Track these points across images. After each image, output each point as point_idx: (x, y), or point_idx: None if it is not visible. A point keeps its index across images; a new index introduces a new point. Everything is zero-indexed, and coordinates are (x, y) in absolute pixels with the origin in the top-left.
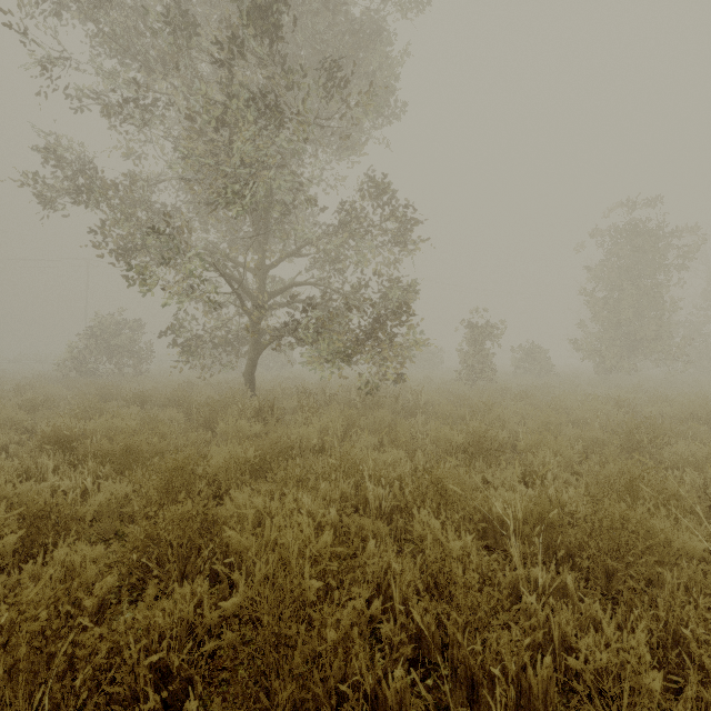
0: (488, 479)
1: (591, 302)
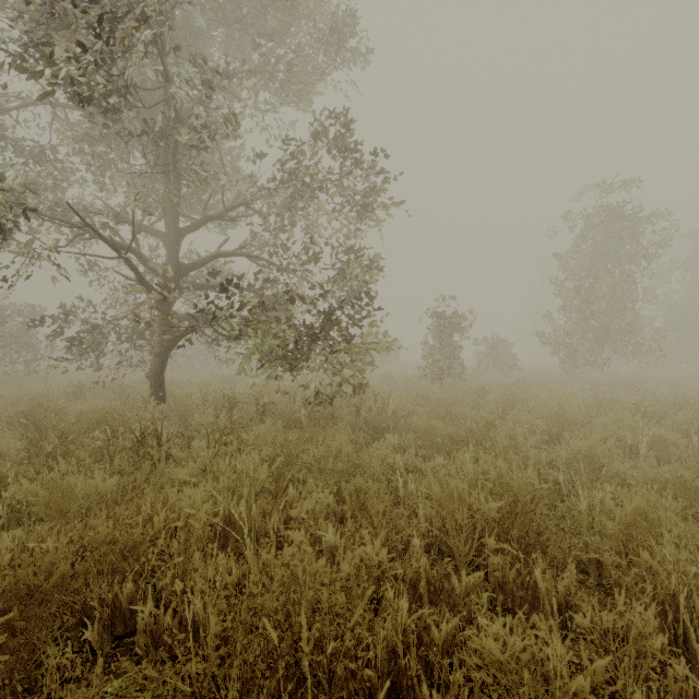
0: (580, 625)
1: (561, 292)
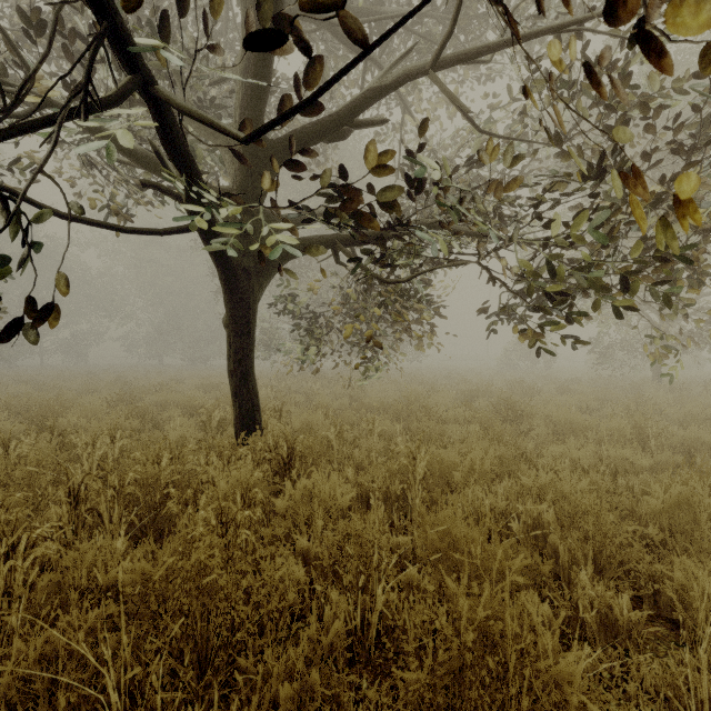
0: None
1: None
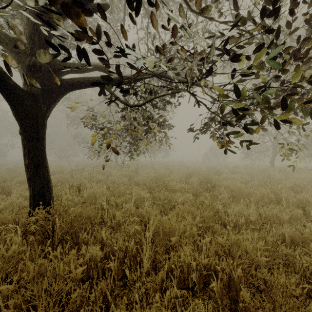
0: None
1: None
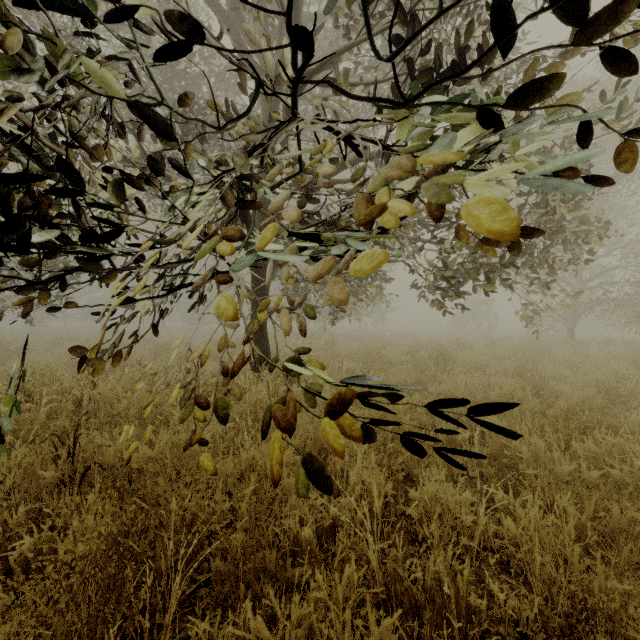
0: None
1: None
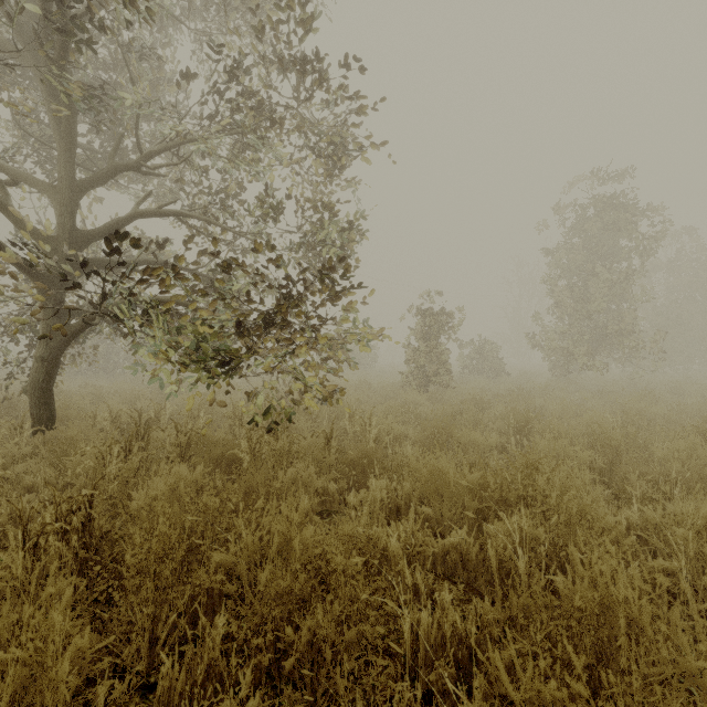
0: None
1: (555, 289)
